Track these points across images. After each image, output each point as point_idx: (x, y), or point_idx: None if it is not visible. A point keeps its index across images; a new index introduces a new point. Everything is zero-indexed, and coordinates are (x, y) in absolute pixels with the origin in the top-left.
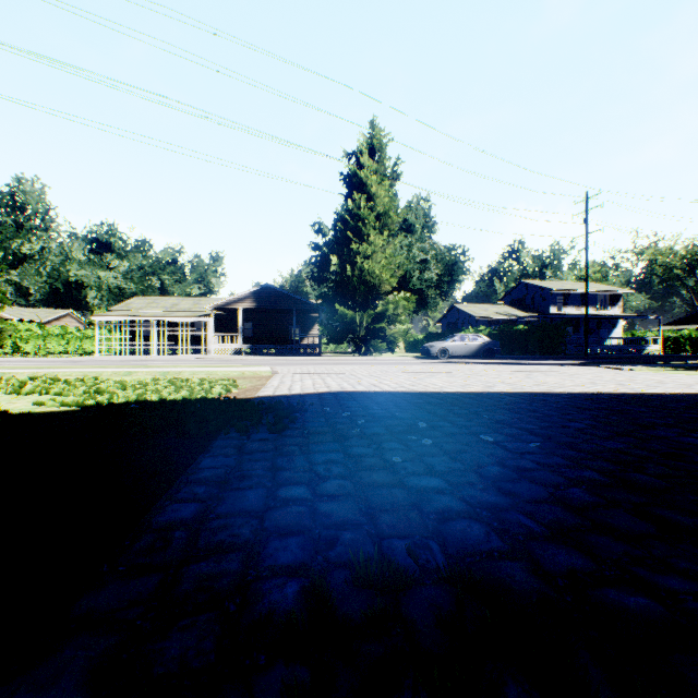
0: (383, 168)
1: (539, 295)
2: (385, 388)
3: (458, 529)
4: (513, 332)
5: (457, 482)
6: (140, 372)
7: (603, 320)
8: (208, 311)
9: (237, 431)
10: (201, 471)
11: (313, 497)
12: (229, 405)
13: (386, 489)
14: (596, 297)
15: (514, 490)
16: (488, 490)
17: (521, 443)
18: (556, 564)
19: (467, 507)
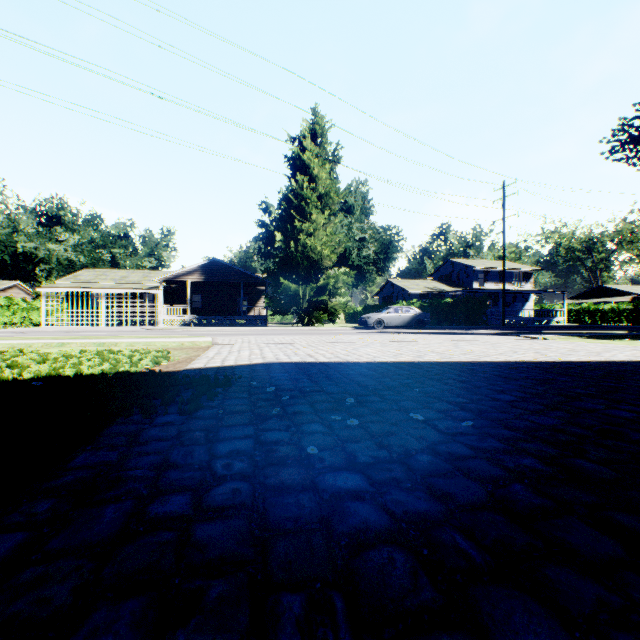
0: (324, 152)
1: (463, 271)
2: (320, 359)
3: (376, 565)
4: (441, 304)
5: (381, 480)
6: (73, 343)
7: (518, 294)
8: (158, 283)
9: (141, 412)
10: (64, 474)
11: (194, 514)
12: (149, 379)
13: (293, 494)
14: (511, 274)
15: (447, 489)
16: (416, 491)
17: (453, 421)
18: (512, 634)
19: (390, 522)
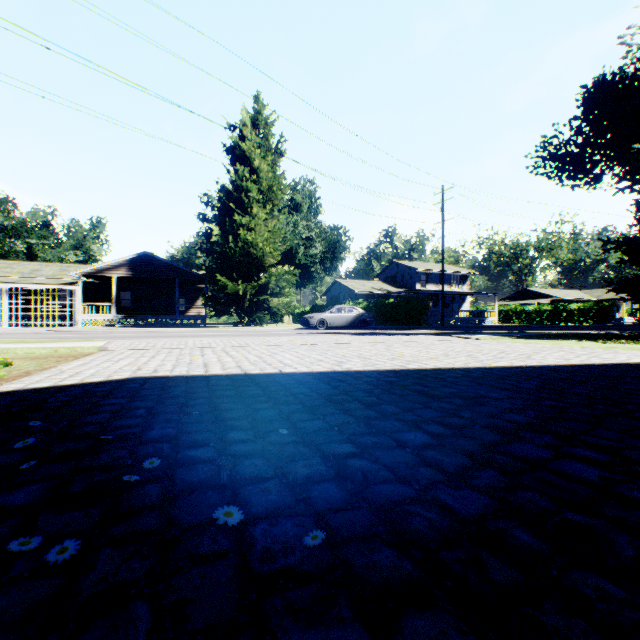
0: (267, 143)
1: (407, 273)
2: (212, 370)
3: None
4: (385, 305)
5: None
6: None
7: (456, 296)
8: (77, 278)
9: None
10: None
11: None
12: None
13: None
14: (450, 276)
15: None
16: None
17: (300, 518)
18: None
19: None
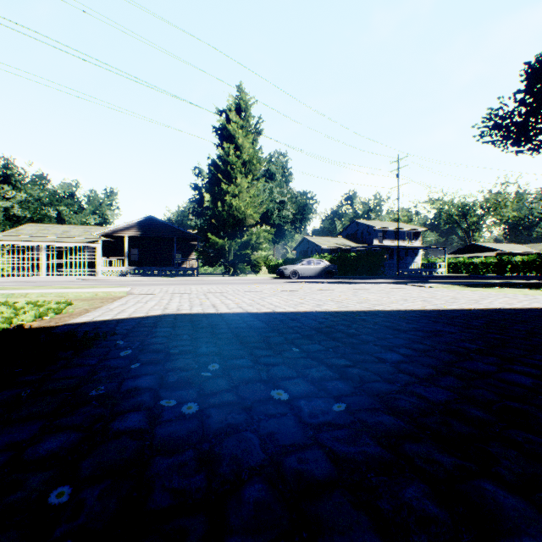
0: (248, 124)
1: (366, 231)
2: (221, 309)
3: None
4: (347, 258)
5: None
6: None
7: (409, 250)
8: (97, 238)
9: None
10: None
11: None
12: None
13: None
14: (404, 233)
15: None
16: None
17: (325, 399)
18: None
19: None
